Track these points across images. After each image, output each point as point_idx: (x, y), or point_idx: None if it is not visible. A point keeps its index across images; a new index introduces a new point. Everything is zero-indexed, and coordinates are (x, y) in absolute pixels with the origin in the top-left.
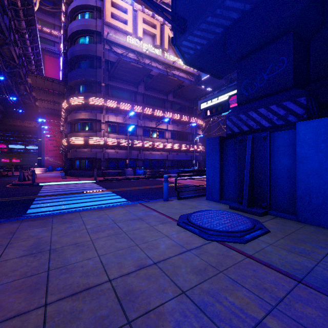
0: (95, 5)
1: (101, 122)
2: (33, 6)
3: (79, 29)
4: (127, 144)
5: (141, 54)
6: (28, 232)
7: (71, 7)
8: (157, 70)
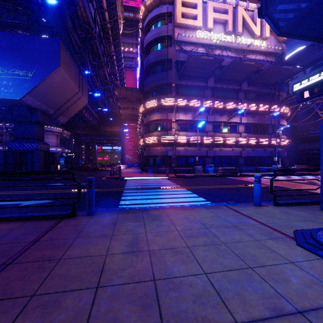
0: (166, 12)
1: (171, 121)
2: (119, 31)
3: (153, 39)
4: (197, 141)
5: (211, 46)
6: (125, 225)
7: (146, 21)
8: (228, 59)
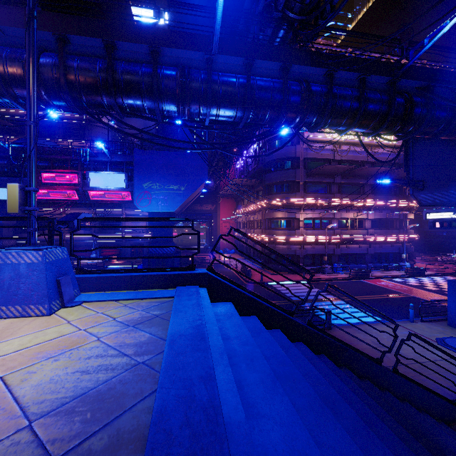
0: None
1: (299, 220)
2: None
3: (278, 135)
4: (325, 241)
5: (339, 143)
6: (358, 335)
7: None
8: (355, 153)
